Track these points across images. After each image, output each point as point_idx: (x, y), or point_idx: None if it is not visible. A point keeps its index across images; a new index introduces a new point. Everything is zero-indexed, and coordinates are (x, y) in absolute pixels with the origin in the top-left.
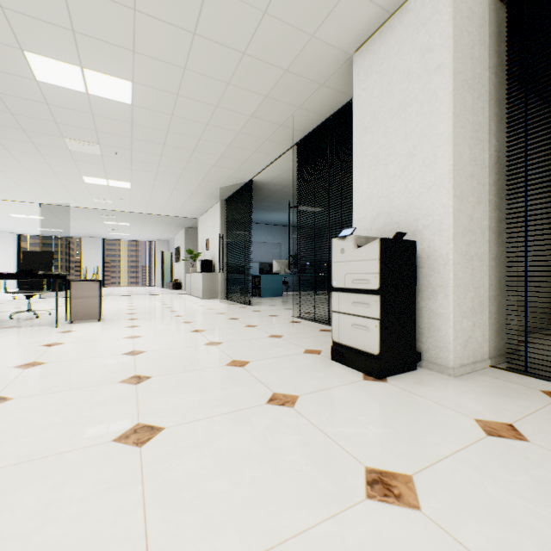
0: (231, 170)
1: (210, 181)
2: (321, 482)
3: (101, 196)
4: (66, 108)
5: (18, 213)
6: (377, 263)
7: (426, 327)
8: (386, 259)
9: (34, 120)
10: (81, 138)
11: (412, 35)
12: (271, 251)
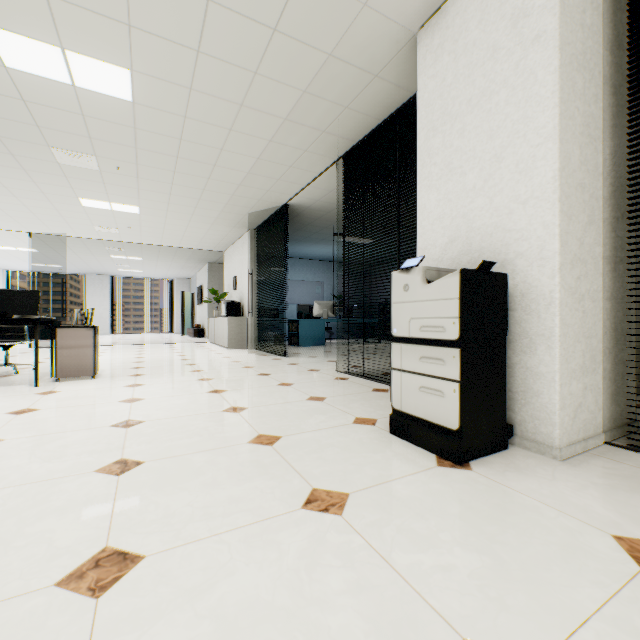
0: (261, 190)
1: (236, 204)
2: None
3: (104, 224)
4: (49, 107)
5: (5, 245)
6: (456, 304)
7: (520, 391)
8: (468, 298)
9: (10, 123)
10: (72, 147)
11: None
12: (311, 291)
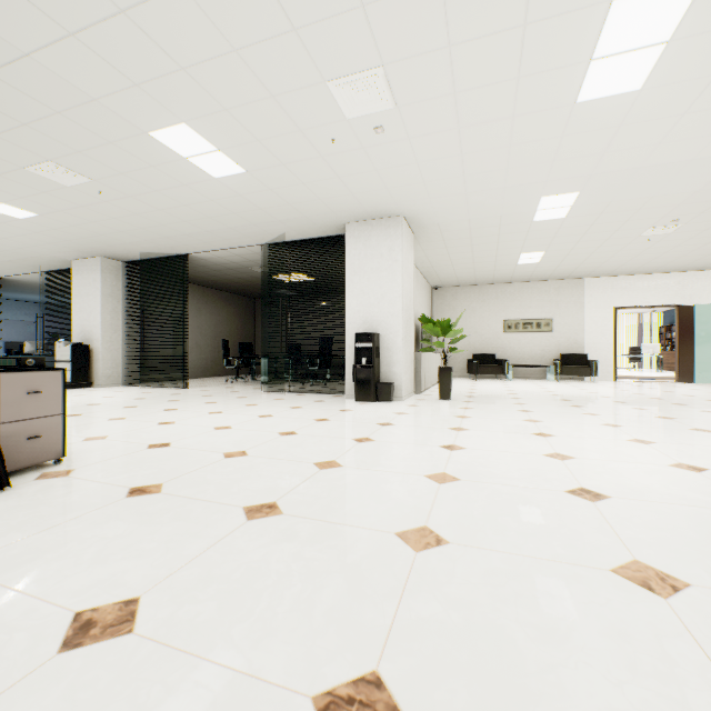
0: None
1: None
2: None
3: None
4: None
5: None
6: (71, 352)
7: (96, 373)
8: (75, 351)
9: None
10: None
11: (92, 272)
12: (23, 330)
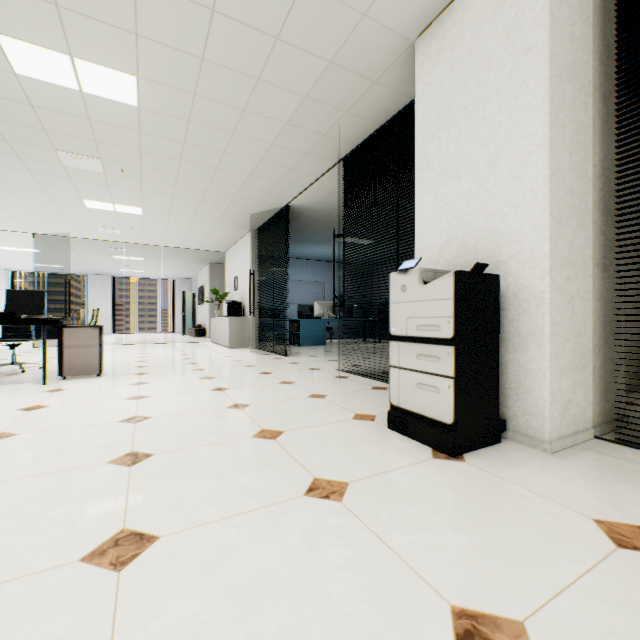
0: (263, 192)
1: (238, 206)
2: (387, 637)
3: (107, 225)
4: (56, 112)
5: (8, 246)
6: (451, 304)
7: (513, 387)
8: (462, 299)
9: (17, 127)
10: (77, 150)
11: (494, 10)
12: (312, 291)
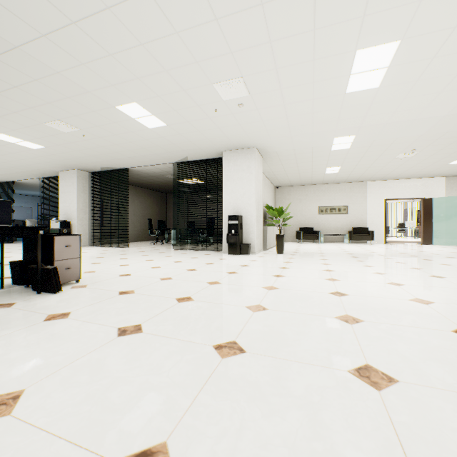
0: (2, 177)
1: None
2: None
3: None
4: None
5: None
6: (60, 226)
7: None
8: (62, 225)
9: None
10: None
11: (71, 178)
12: (24, 212)
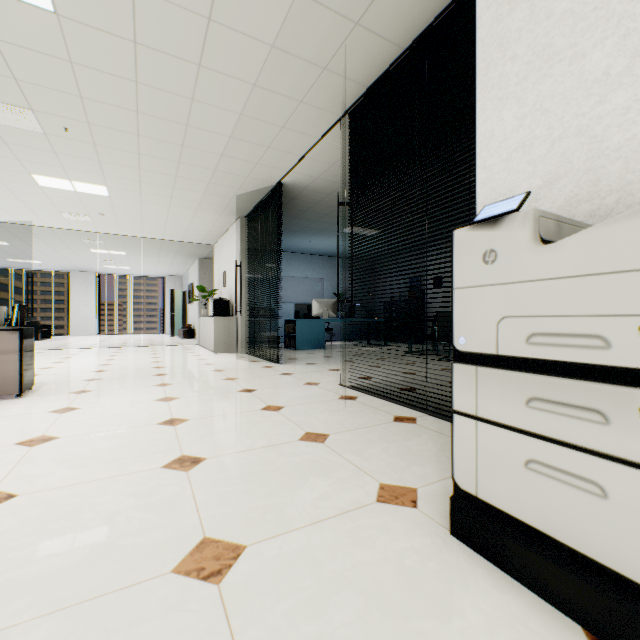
0: (249, 163)
1: (221, 184)
2: None
3: (71, 210)
4: None
5: None
6: None
7: None
8: None
9: None
10: None
11: None
12: (310, 289)
